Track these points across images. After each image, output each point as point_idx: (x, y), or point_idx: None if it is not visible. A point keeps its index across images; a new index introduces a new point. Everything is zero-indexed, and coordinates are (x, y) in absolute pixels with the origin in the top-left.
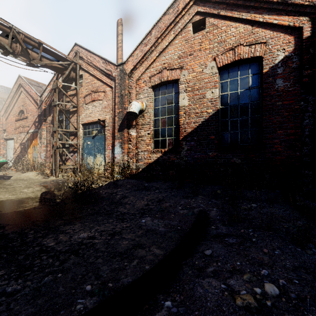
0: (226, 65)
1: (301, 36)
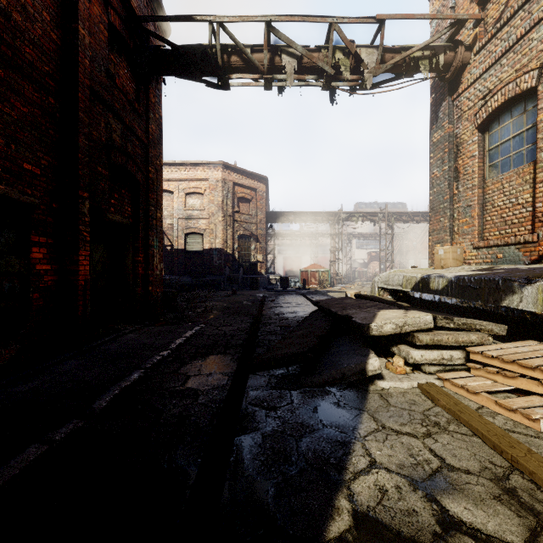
0: None
1: None
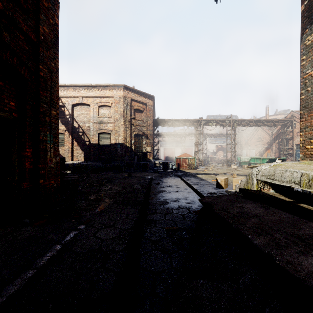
0: None
1: None
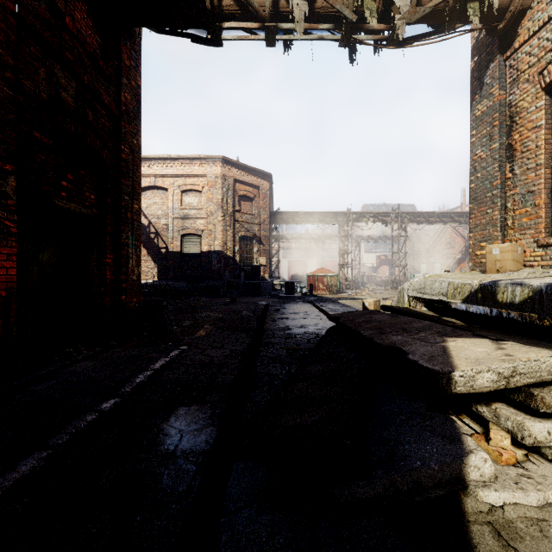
0: None
1: None
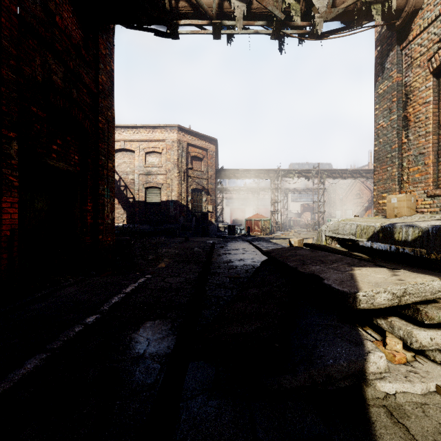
0: None
1: None
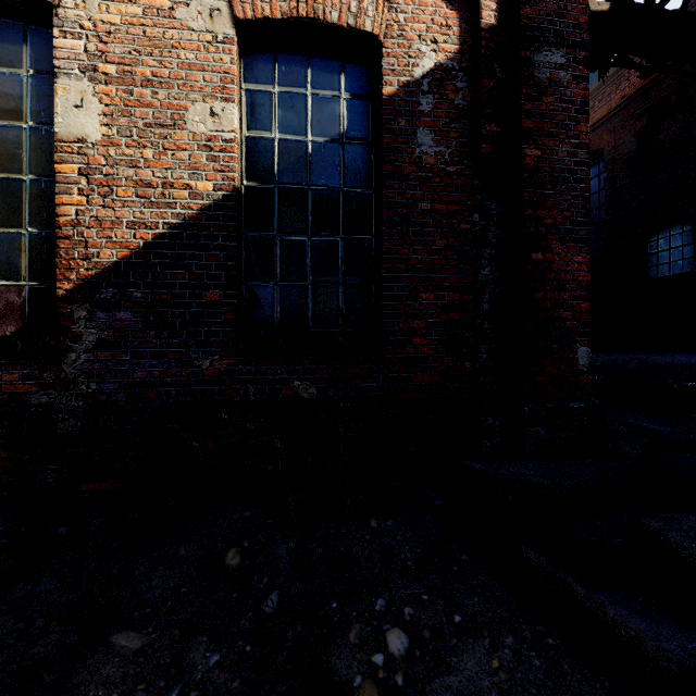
0: (267, 23)
1: (477, 18)
